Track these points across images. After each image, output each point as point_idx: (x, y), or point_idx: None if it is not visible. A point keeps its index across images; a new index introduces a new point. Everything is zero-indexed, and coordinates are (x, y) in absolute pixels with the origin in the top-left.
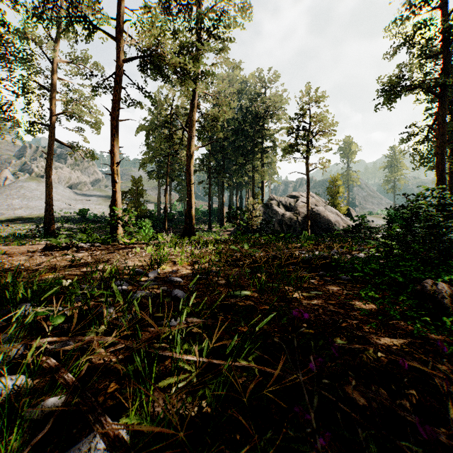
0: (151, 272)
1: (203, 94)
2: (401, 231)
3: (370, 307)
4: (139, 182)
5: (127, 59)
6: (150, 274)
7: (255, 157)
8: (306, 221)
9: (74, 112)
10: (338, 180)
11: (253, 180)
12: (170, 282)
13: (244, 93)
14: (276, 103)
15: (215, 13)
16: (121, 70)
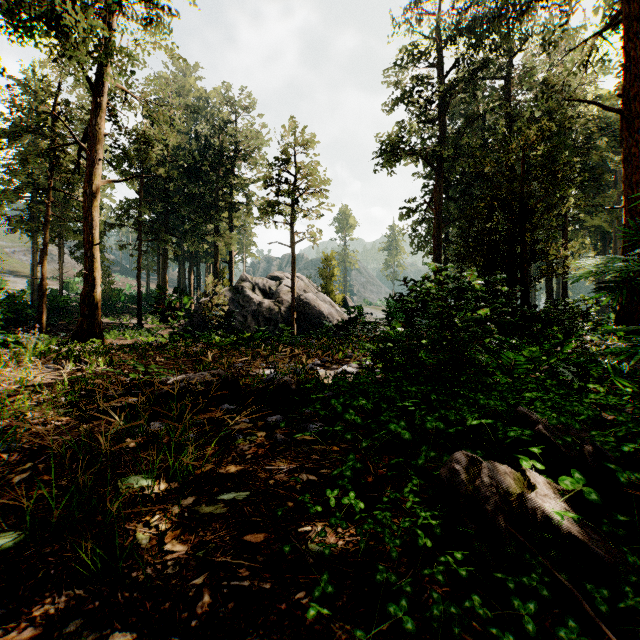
0: None
1: (122, 93)
2: (404, 331)
3: (346, 540)
4: None
5: None
6: None
7: (218, 215)
8: (291, 314)
9: None
10: (333, 260)
11: (217, 250)
12: None
13: (203, 116)
14: (251, 140)
15: None
16: None
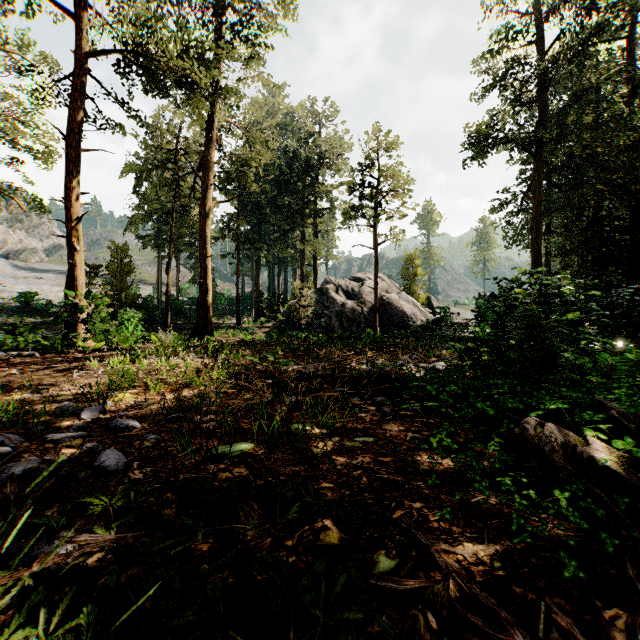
0: (88, 410)
1: (227, 124)
2: (492, 332)
3: (445, 466)
4: (124, 251)
5: (96, 53)
6: (84, 413)
7: (304, 222)
8: (374, 314)
9: (6, 133)
10: (416, 259)
11: (303, 255)
12: (114, 429)
13: (290, 130)
14: (334, 148)
15: (242, 3)
16: (85, 69)
